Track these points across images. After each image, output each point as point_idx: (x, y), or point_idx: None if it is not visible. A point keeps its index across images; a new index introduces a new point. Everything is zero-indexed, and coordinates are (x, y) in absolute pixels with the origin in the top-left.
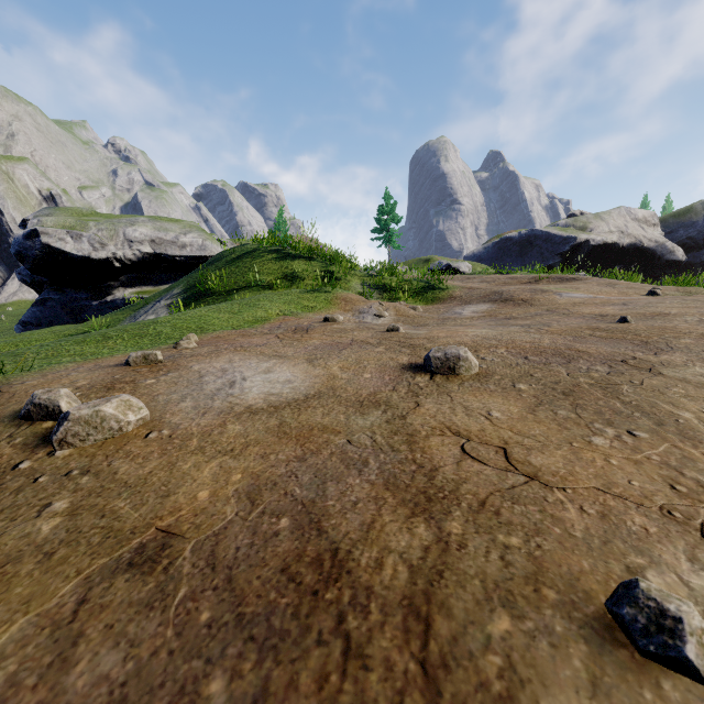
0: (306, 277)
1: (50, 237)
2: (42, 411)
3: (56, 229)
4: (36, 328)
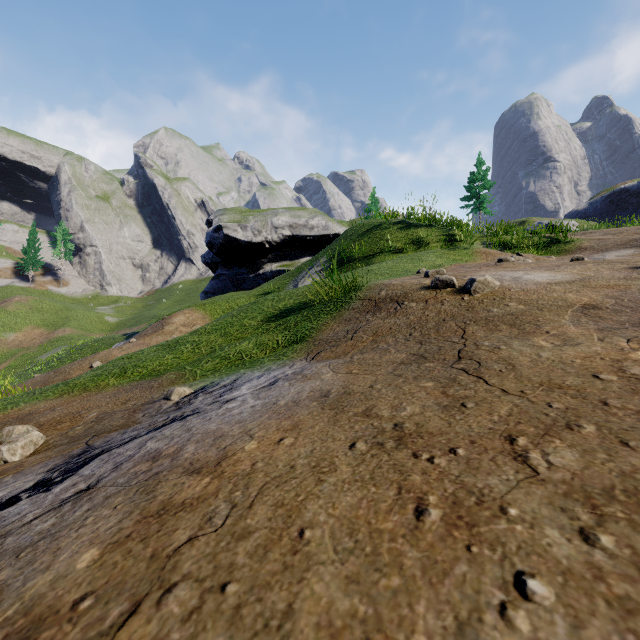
0: (430, 241)
1: (228, 229)
2: (443, 284)
3: (232, 223)
4: (213, 295)
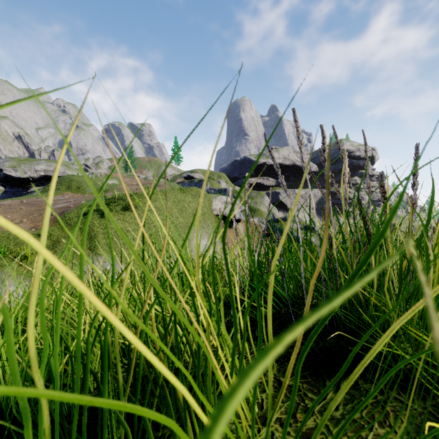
0: (73, 187)
1: (6, 171)
2: None
3: (9, 168)
4: None
